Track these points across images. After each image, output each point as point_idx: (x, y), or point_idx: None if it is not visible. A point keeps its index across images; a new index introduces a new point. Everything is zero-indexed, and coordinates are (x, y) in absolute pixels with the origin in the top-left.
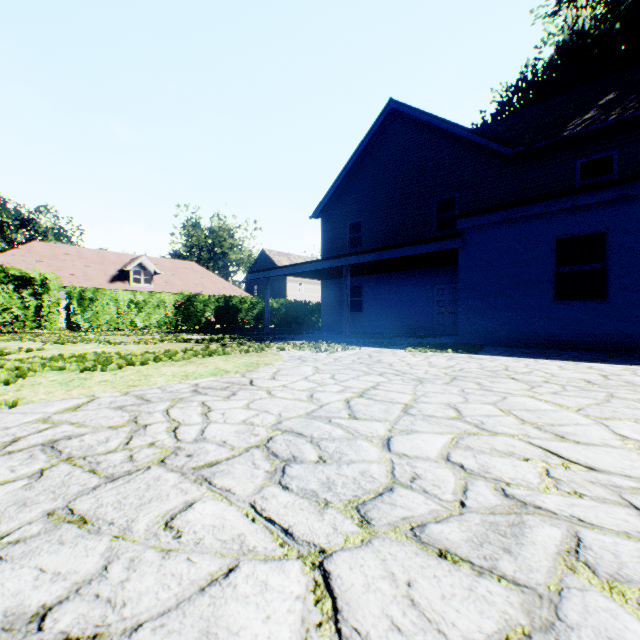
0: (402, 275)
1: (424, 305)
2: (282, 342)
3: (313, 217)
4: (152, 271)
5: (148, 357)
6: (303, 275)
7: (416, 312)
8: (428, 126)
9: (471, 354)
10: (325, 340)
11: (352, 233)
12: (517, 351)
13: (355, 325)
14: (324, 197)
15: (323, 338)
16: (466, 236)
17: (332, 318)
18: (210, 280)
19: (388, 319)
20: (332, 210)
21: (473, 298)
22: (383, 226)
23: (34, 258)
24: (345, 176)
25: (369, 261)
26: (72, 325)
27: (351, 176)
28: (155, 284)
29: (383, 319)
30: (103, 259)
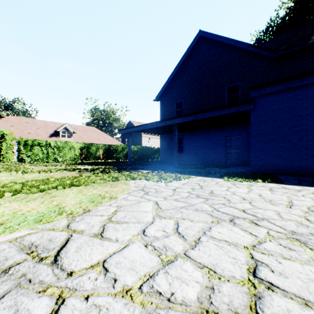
0: (206, 131)
1: (219, 148)
2: (135, 171)
3: (155, 100)
4: (71, 131)
5: (11, 189)
6: (150, 131)
7: (215, 152)
8: (222, 44)
9: (279, 184)
10: (163, 169)
11: (177, 108)
12: (308, 180)
13: (179, 160)
14: (161, 88)
15: (161, 168)
16: (256, 101)
17: (166, 156)
18: (102, 136)
19: (198, 156)
20: (166, 96)
21: (261, 142)
22: (195, 103)
23: (9, 124)
24: (173, 76)
25: (189, 121)
26: (20, 160)
27: (177, 76)
28: (73, 138)
29: (195, 156)
30: (46, 125)
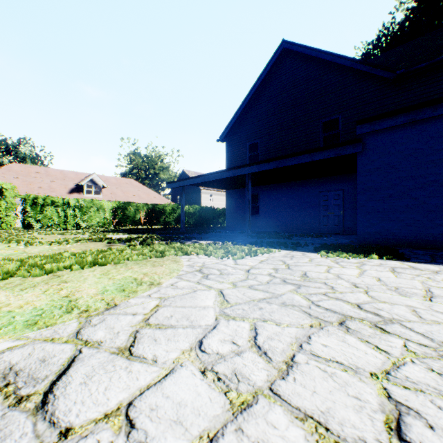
0: (292, 184)
1: (311, 209)
2: (190, 242)
3: (220, 140)
4: (100, 185)
5: (1, 270)
6: (211, 185)
7: (304, 215)
8: (315, 60)
9: (404, 261)
10: (230, 239)
11: (251, 152)
12: None
13: (253, 225)
14: (228, 124)
15: (228, 237)
16: (366, 141)
17: (235, 220)
18: (144, 192)
19: (280, 221)
20: (235, 134)
21: (373, 200)
22: (276, 145)
23: (12, 175)
24: (245, 106)
25: (269, 169)
26: (26, 225)
27: (250, 106)
28: (103, 195)
29: (276, 221)
30: (65, 176)
